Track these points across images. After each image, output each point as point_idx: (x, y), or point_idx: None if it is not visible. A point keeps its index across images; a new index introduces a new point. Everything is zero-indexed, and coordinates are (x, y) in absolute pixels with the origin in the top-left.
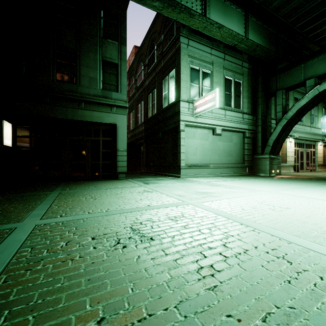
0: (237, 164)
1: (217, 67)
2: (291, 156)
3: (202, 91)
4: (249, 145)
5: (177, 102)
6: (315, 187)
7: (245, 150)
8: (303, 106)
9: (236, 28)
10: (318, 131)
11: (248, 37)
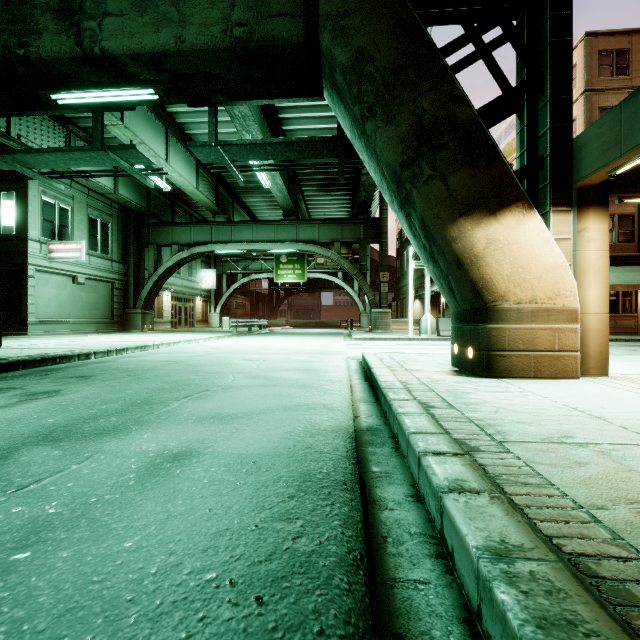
0: (105, 320)
1: (80, 203)
2: (168, 311)
3: (59, 230)
4: (120, 298)
5: (21, 238)
6: (166, 334)
7: (115, 303)
8: (170, 267)
9: (105, 179)
10: (196, 285)
11: (118, 189)
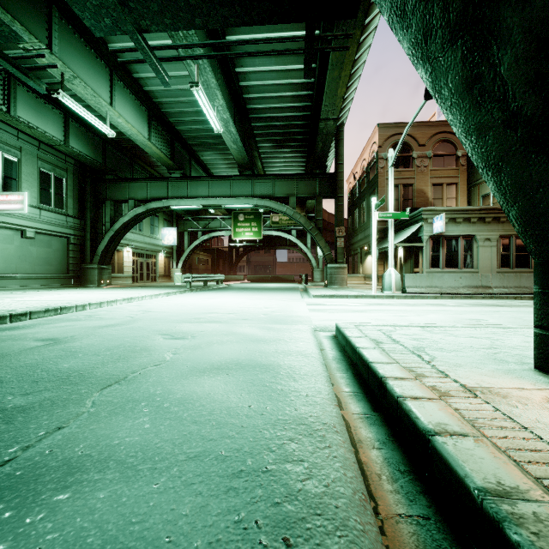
0: (58, 275)
1: (29, 155)
2: (129, 266)
3: (3, 181)
4: (76, 253)
5: None
6: (115, 290)
7: (71, 258)
8: (126, 222)
9: (53, 129)
10: (158, 242)
11: (69, 142)
